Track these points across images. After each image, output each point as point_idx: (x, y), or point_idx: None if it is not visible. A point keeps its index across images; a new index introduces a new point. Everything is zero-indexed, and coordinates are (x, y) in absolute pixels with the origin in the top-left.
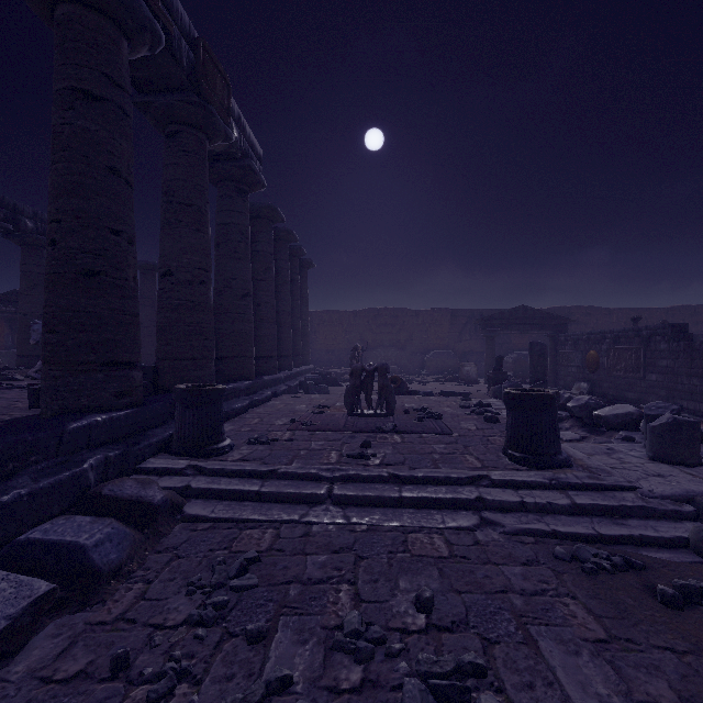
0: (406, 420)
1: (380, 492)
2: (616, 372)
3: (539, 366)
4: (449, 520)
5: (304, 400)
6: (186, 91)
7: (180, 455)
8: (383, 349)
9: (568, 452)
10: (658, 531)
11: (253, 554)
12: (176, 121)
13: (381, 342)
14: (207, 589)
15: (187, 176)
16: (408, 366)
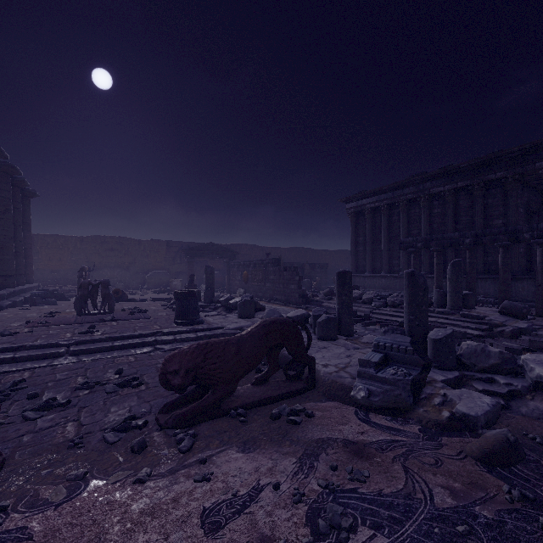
0: (123, 314)
1: (101, 346)
2: (255, 283)
3: (210, 280)
4: (139, 351)
5: (34, 310)
6: None
7: None
8: (110, 270)
9: (206, 319)
10: None
11: (20, 379)
12: None
13: (108, 263)
14: None
15: None
16: (132, 283)
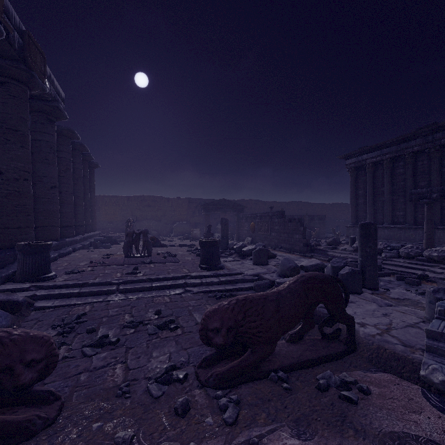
0: (158, 258)
1: (142, 285)
2: (261, 232)
3: (225, 230)
4: (172, 292)
5: (96, 252)
6: (15, 60)
7: (23, 282)
8: (147, 221)
9: (225, 264)
10: (245, 286)
11: (82, 312)
12: (5, 75)
13: (146, 216)
14: (62, 325)
15: (14, 112)
16: (163, 231)
